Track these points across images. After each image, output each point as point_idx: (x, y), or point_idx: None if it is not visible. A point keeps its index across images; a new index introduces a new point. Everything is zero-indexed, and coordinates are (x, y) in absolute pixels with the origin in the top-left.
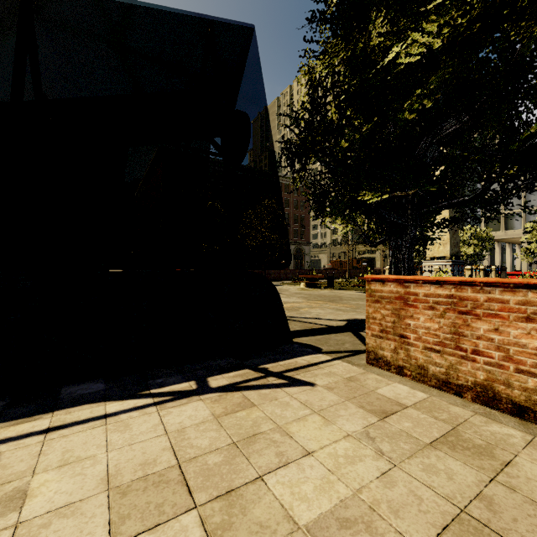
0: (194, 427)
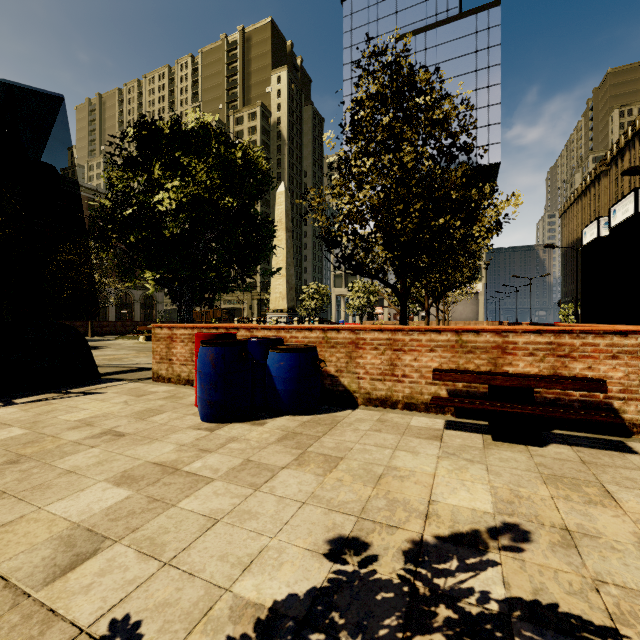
0: (7, 414)
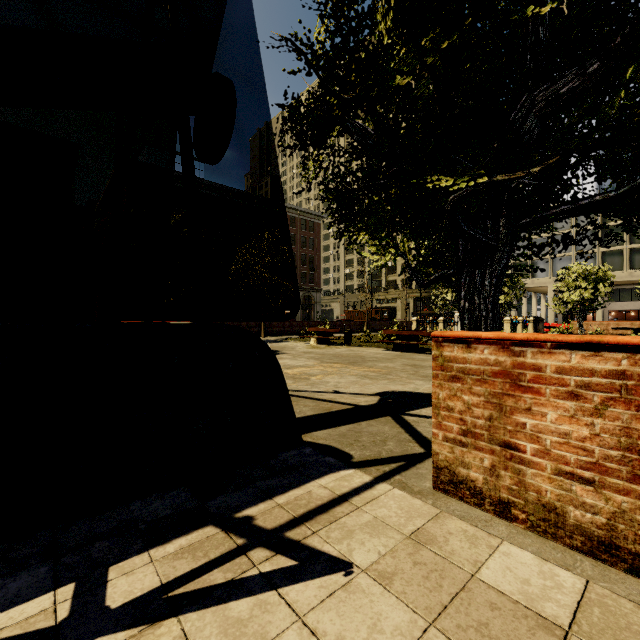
0: None
